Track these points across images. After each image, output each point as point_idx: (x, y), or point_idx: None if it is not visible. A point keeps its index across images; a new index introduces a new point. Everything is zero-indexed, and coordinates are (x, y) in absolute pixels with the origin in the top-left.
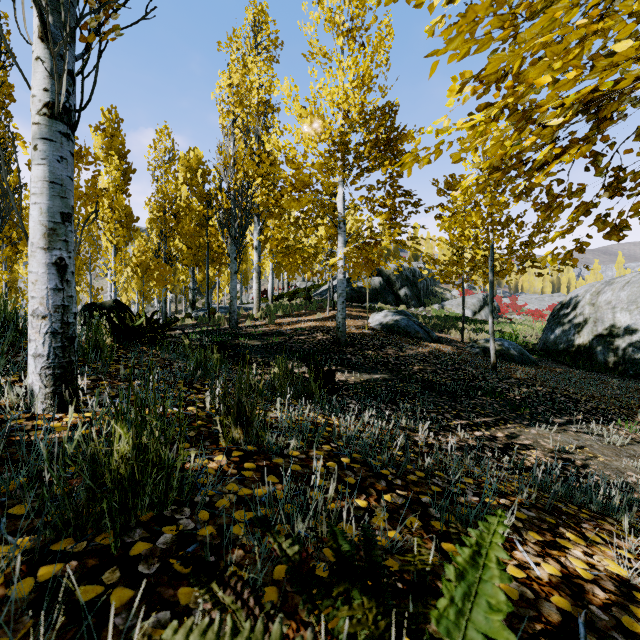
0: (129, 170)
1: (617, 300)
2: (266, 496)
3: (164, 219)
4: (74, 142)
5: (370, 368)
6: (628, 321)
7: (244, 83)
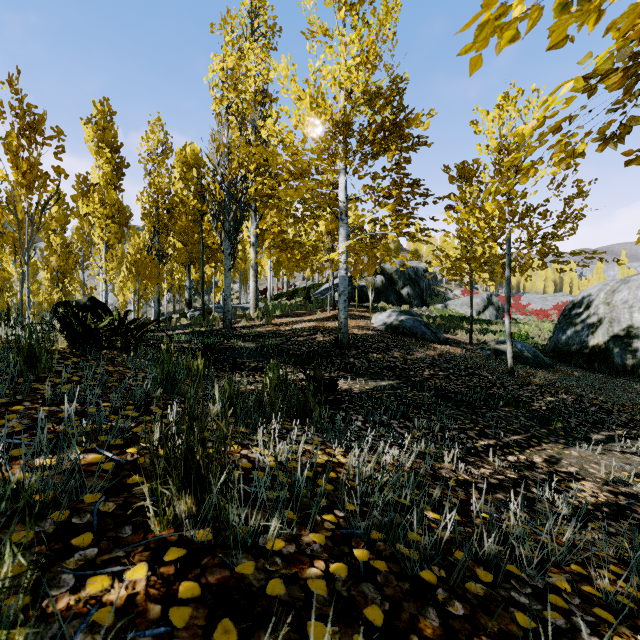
0: (122, 164)
1: (634, 299)
2: None
3: (157, 214)
4: None
5: (376, 374)
6: None
7: (239, 67)
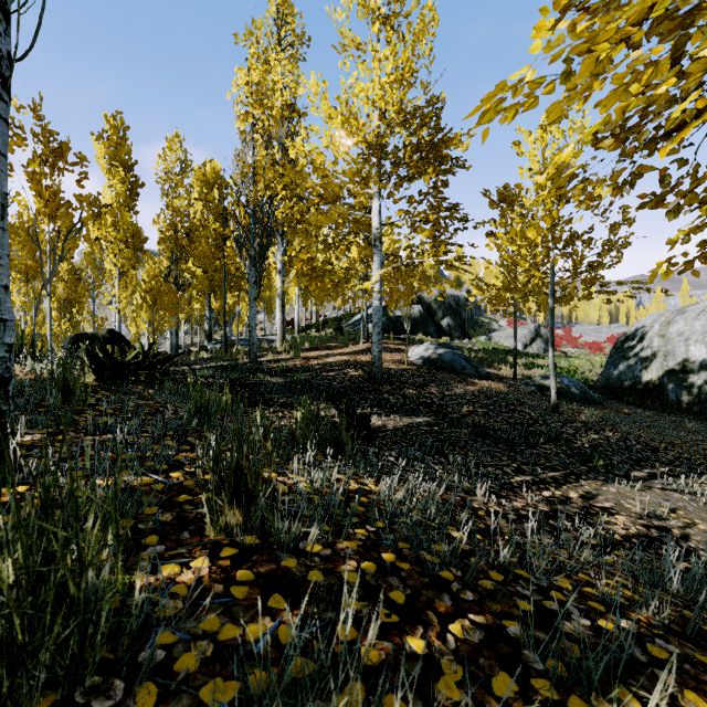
0: (136, 184)
1: (691, 331)
2: (263, 640)
3: (175, 239)
4: (7, 104)
5: (411, 410)
6: (704, 355)
7: (265, 81)
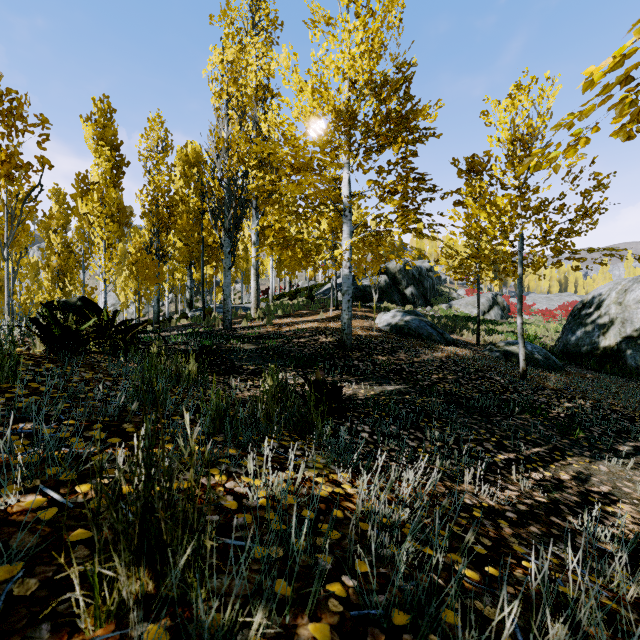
0: (122, 163)
1: None
2: None
3: (156, 213)
4: None
5: (381, 377)
6: None
7: (239, 60)
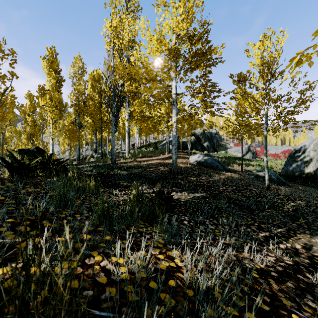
0: (61, 80)
1: None
2: None
3: (78, 104)
4: None
5: (193, 189)
6: None
7: (119, 26)
